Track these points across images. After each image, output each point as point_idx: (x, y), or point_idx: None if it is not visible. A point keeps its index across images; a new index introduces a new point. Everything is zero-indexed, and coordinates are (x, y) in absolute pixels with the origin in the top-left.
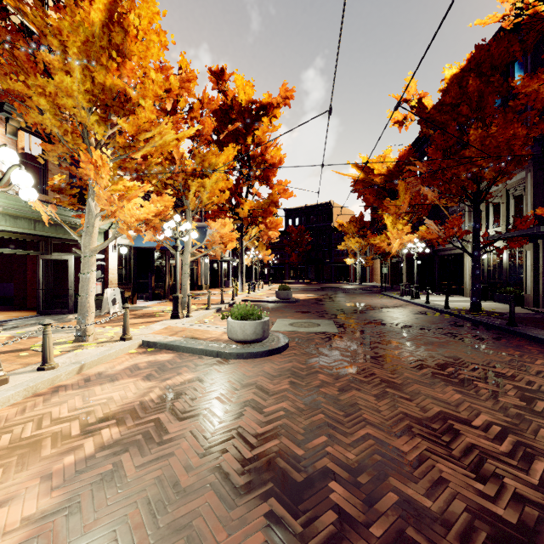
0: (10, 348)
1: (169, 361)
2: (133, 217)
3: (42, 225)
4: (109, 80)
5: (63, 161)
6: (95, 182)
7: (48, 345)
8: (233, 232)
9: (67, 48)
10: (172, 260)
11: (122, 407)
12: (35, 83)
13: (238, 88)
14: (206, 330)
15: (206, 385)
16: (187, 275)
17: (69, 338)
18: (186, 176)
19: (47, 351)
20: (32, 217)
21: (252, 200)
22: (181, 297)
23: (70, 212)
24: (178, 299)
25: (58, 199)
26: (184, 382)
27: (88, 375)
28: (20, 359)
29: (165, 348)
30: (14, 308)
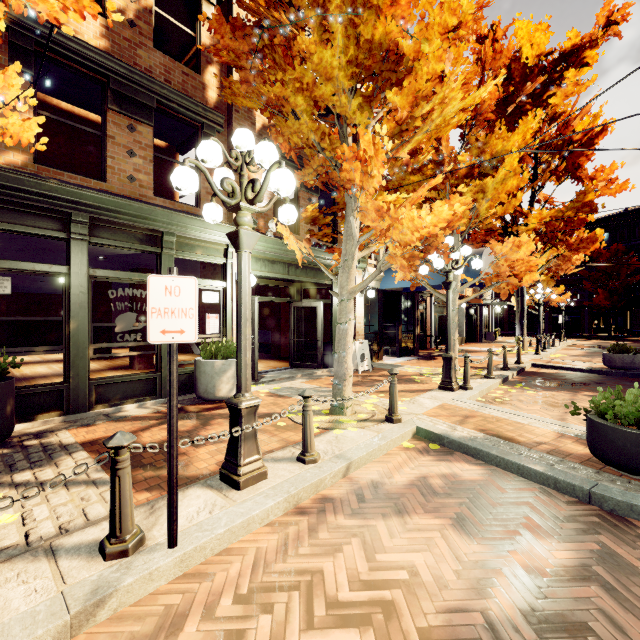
0: (269, 411)
1: (482, 486)
2: (417, 231)
3: (294, 269)
4: (378, 29)
5: (312, 194)
6: (353, 198)
7: (308, 426)
8: (530, 257)
9: (328, 4)
10: (419, 305)
11: (449, 621)
12: (292, 77)
13: (520, 43)
14: (515, 421)
15: (639, 615)
16: (454, 326)
17: (323, 406)
18: (456, 180)
19: (307, 435)
20: (286, 260)
21: (543, 208)
22: (454, 359)
23: (319, 252)
24: (451, 361)
25: (311, 231)
26: (557, 575)
27: (358, 483)
28: (278, 430)
29: (458, 450)
30: (271, 357)
